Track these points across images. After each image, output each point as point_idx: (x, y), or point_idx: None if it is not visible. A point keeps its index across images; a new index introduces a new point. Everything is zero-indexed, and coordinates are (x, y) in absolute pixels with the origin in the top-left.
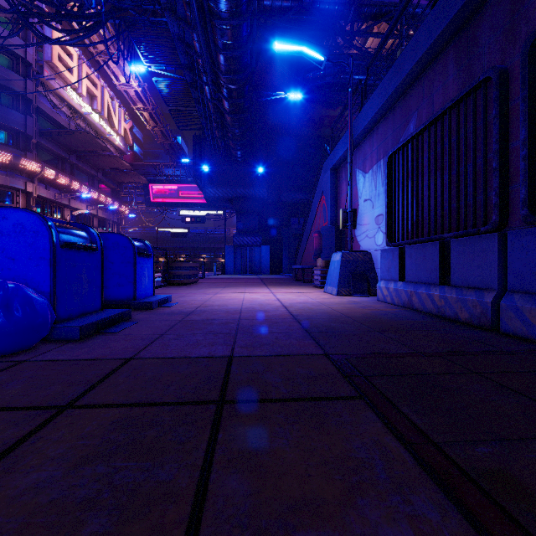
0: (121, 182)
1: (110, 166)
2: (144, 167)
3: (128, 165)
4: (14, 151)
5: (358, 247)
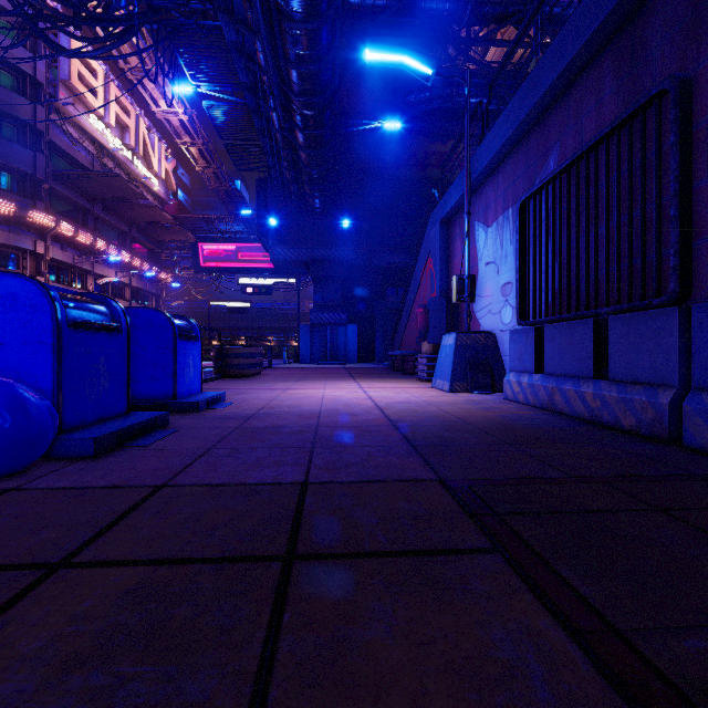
0: (162, 241)
1: (146, 219)
2: (192, 220)
3: (171, 218)
4: (20, 199)
5: (477, 327)
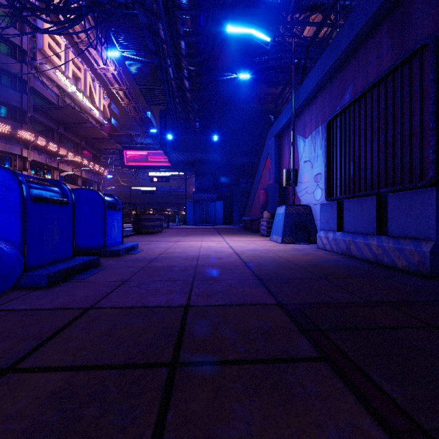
0: (101, 149)
1: (91, 135)
2: (119, 136)
3: (106, 135)
4: (12, 123)
5: (298, 202)
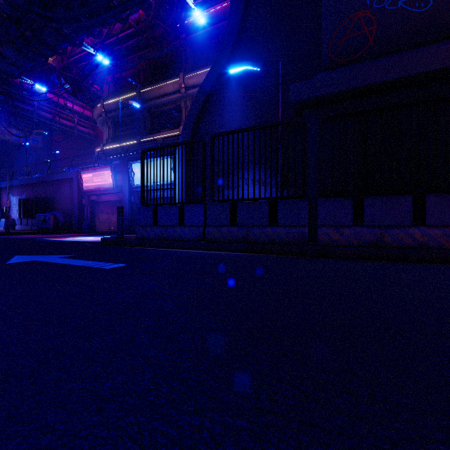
0: None
1: None
2: None
3: None
4: None
5: (11, 217)
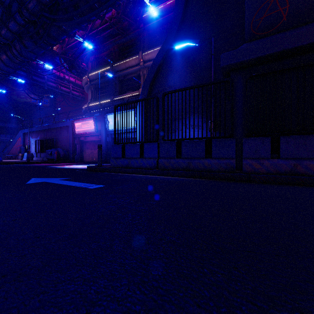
0: None
1: None
2: None
3: None
4: None
5: (30, 151)
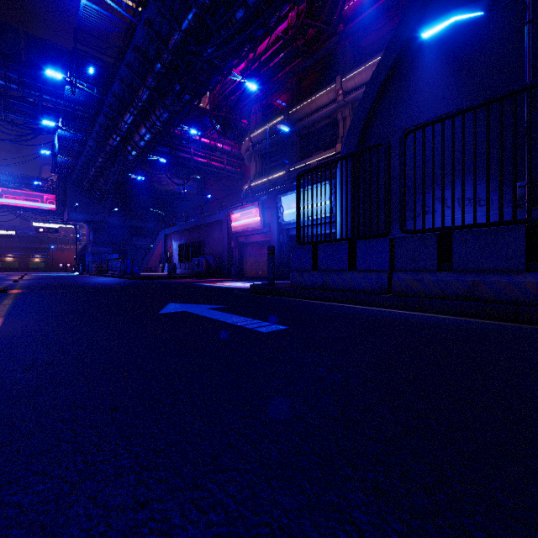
0: None
1: None
2: None
3: None
4: None
5: (173, 261)
